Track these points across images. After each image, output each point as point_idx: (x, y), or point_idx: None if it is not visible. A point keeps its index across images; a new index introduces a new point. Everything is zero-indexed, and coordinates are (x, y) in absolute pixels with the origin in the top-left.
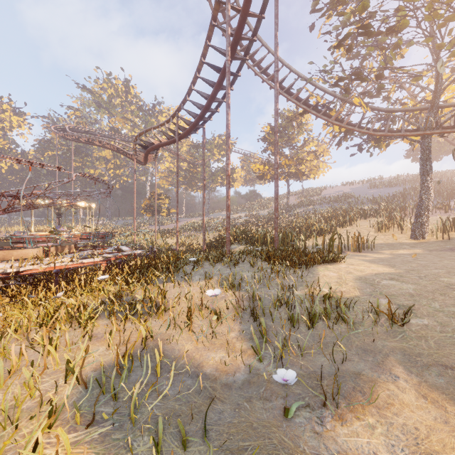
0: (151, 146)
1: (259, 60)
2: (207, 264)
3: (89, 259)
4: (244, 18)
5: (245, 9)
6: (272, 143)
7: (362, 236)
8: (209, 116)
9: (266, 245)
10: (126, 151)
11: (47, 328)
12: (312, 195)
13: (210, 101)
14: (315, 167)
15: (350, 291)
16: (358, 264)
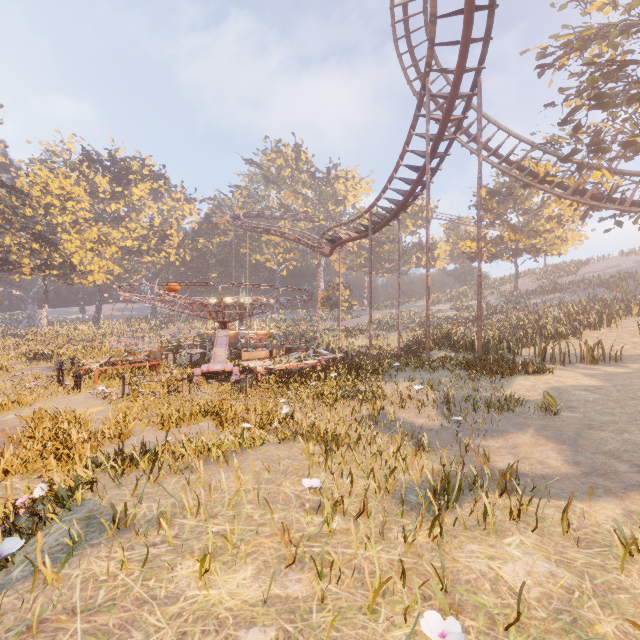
0: (340, 240)
1: (466, 127)
2: (408, 369)
3: (309, 361)
4: (444, 126)
5: (446, 119)
6: (490, 210)
7: (617, 343)
8: (405, 208)
9: (473, 352)
10: (308, 242)
11: (323, 399)
12: (561, 275)
13: (407, 198)
14: (558, 240)
15: (533, 396)
16: (568, 376)
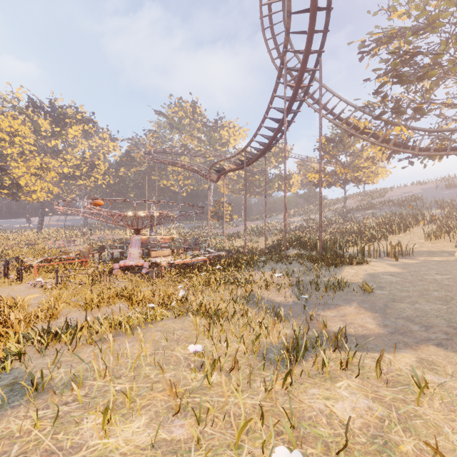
0: (224, 171)
1: (311, 93)
2: (271, 262)
3: (201, 257)
4: (296, 91)
5: (297, 86)
6: (328, 152)
7: (410, 243)
8: (269, 148)
9: (316, 250)
10: (201, 172)
11: (210, 285)
12: (374, 198)
13: (271, 141)
14: (372, 173)
15: (356, 280)
16: (379, 266)
